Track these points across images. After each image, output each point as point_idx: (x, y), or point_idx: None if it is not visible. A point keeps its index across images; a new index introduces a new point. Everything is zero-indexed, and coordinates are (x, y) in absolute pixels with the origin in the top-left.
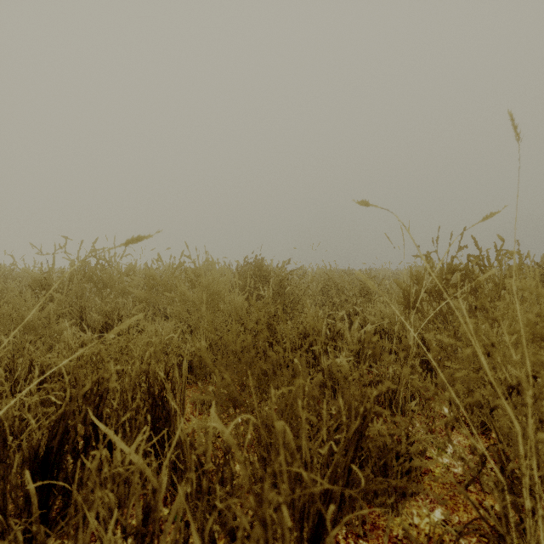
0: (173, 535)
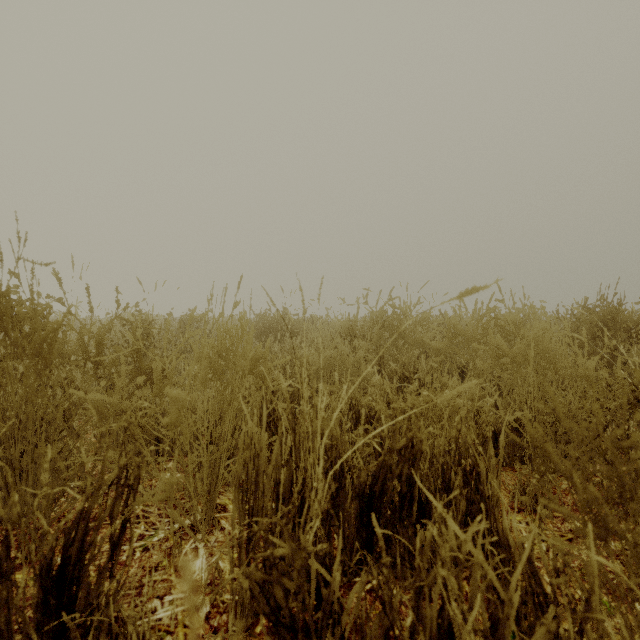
0: None
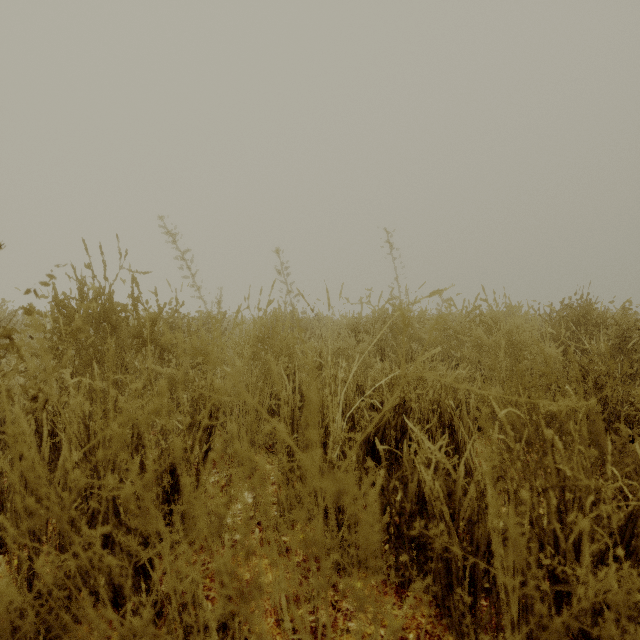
0: (471, 503)
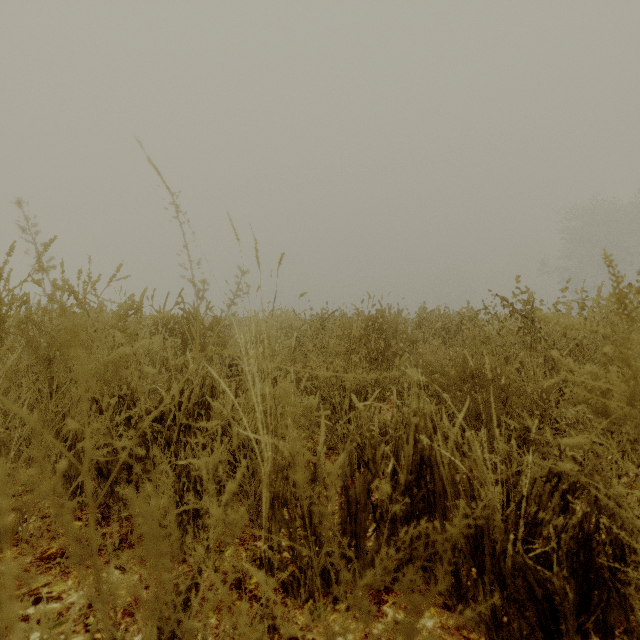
0: None
